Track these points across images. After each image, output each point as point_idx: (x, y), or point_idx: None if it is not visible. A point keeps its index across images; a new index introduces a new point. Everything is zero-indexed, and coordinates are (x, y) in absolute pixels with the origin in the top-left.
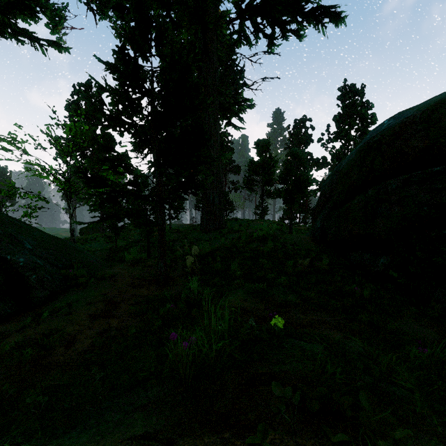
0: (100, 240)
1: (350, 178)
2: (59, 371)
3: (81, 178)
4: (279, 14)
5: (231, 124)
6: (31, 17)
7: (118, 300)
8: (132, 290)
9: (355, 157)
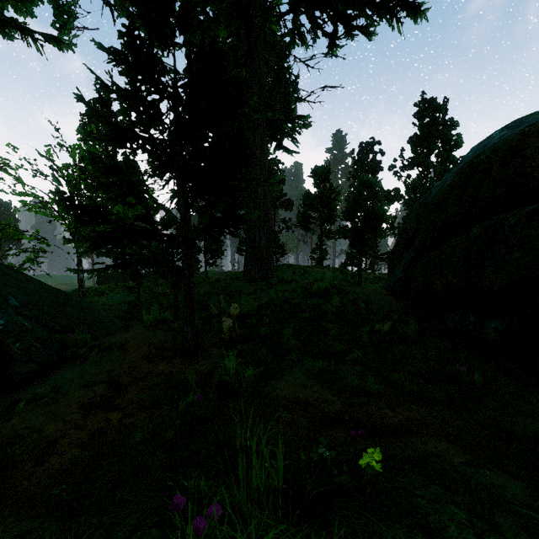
0: (119, 292)
1: (444, 211)
2: (13, 513)
3: (66, 210)
4: (343, 7)
5: (281, 147)
6: (22, 3)
7: (125, 381)
8: (148, 366)
9: (451, 183)
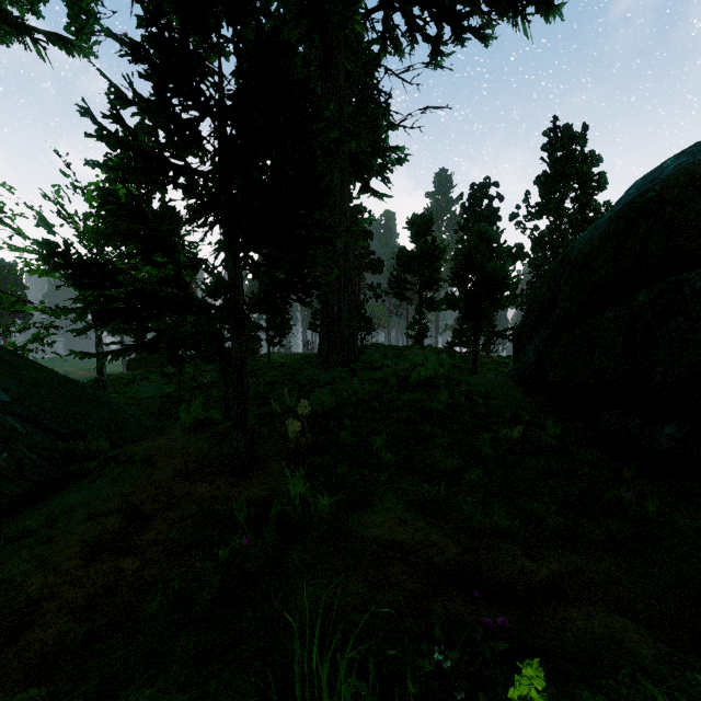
0: (155, 380)
1: (595, 270)
2: None
3: (59, 267)
4: (451, 1)
5: (368, 189)
6: None
7: (149, 510)
8: (182, 487)
9: (606, 232)
